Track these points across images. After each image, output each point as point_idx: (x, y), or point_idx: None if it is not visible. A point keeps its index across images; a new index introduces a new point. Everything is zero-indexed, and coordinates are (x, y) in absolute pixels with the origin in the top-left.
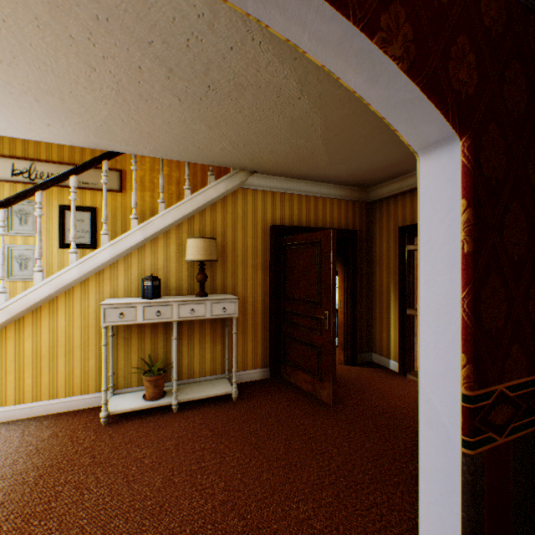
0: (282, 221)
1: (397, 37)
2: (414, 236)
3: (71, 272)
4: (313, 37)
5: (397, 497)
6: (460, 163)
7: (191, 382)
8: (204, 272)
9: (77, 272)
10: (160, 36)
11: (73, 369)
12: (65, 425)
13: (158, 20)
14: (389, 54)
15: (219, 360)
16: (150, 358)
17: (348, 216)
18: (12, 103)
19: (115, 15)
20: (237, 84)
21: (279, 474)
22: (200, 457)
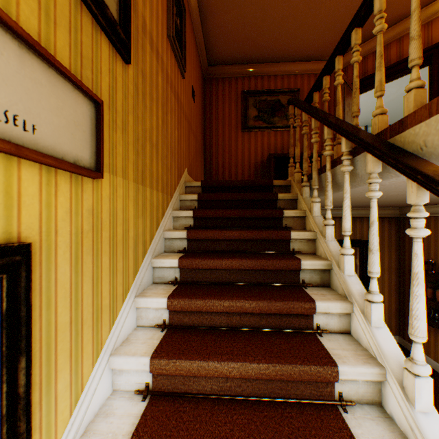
0: None
1: None
2: None
3: None
4: None
5: None
6: None
7: None
8: None
9: None
10: None
11: None
12: None
13: None
14: None
15: None
16: None
17: None
18: None
19: None
20: None
21: None
22: None
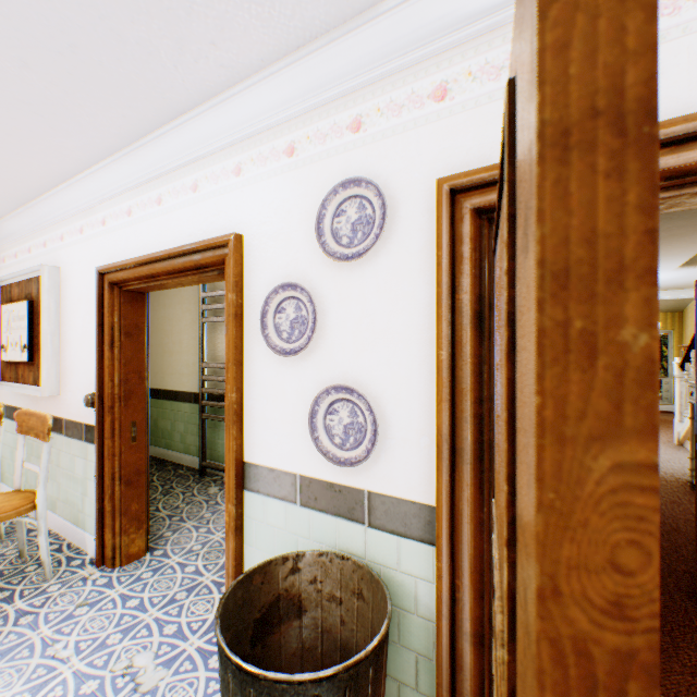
0: None
1: None
2: None
3: None
4: None
5: None
6: None
7: None
8: None
9: None
10: None
11: None
12: None
13: None
14: None
15: None
16: None
17: None
18: None
19: None
20: None
21: None
22: None
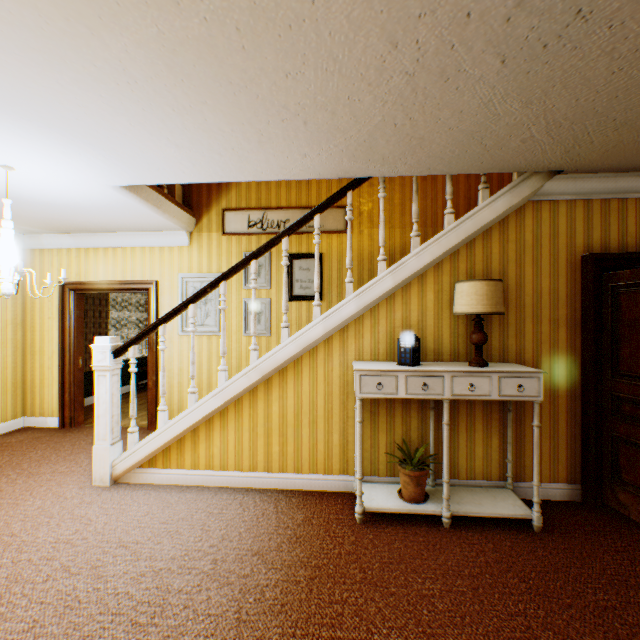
0: (602, 246)
1: None
2: None
3: (315, 329)
4: None
5: None
6: None
7: (454, 484)
8: (481, 331)
9: (321, 329)
10: None
11: (316, 442)
12: (314, 509)
13: None
14: None
15: (494, 460)
16: (404, 443)
17: None
18: (279, 134)
19: None
20: None
21: None
22: (526, 630)
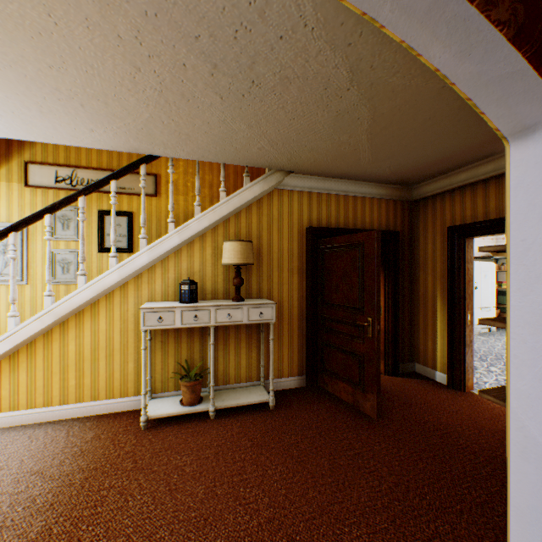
0: (318, 222)
1: None
2: (464, 237)
3: (111, 276)
4: (397, 6)
5: (462, 528)
6: None
7: (227, 388)
8: (240, 276)
9: (117, 276)
10: (208, 29)
11: (113, 372)
12: (106, 427)
13: (207, 11)
14: (492, 19)
15: (254, 367)
16: (187, 362)
17: (388, 217)
18: (60, 109)
19: (164, 9)
20: (283, 77)
21: (326, 492)
22: (241, 468)
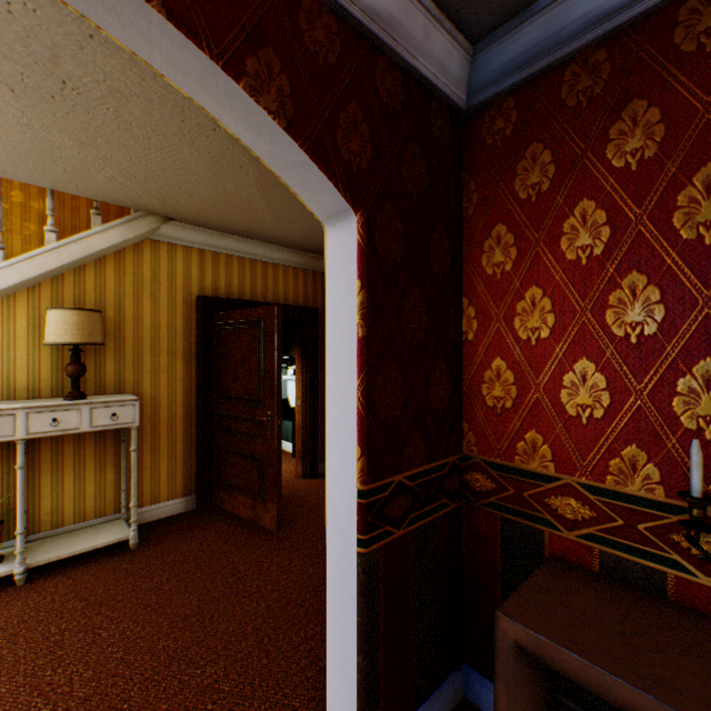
0: (215, 290)
1: (271, 88)
2: None
3: None
4: (168, 60)
5: None
6: (356, 241)
7: (59, 533)
8: (80, 362)
9: None
10: None
11: None
12: None
13: None
14: (264, 106)
15: (111, 494)
16: None
17: (308, 291)
18: None
19: None
20: (114, 89)
21: (185, 636)
22: (56, 644)
